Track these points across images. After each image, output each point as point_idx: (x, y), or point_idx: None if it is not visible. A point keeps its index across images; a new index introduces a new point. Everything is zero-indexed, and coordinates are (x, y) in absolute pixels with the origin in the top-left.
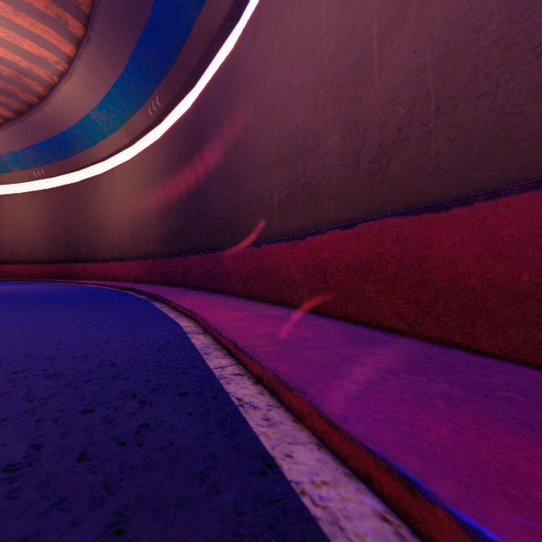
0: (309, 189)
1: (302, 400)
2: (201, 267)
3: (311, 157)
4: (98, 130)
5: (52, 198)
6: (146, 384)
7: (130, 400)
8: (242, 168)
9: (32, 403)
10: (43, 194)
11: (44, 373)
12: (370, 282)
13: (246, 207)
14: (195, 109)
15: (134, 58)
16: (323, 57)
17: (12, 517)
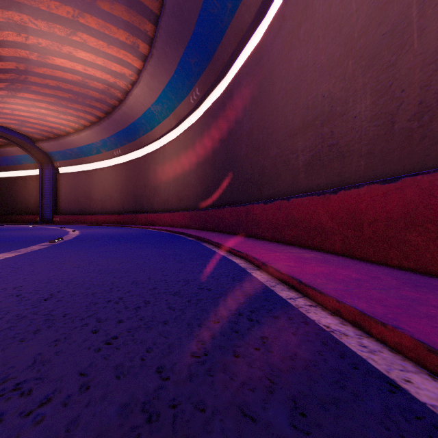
0: (336, 149)
1: (402, 334)
2: (234, 216)
3: (338, 121)
4: (155, 119)
5: (125, 169)
6: (243, 306)
7: (240, 317)
8: (268, 136)
9: (176, 312)
10: (120, 166)
11: (168, 291)
12: (417, 231)
13: (272, 168)
14: (226, 94)
15: (181, 62)
16: (352, 32)
17: (220, 388)
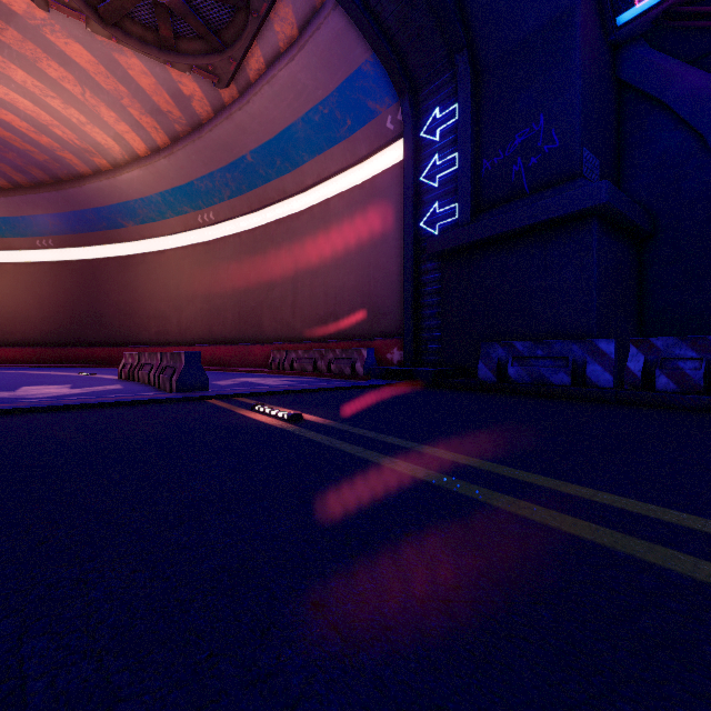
0: (167, 331)
1: None
2: (107, 353)
3: (168, 322)
4: None
5: None
6: None
7: None
8: (134, 312)
9: None
10: None
11: None
12: None
13: (137, 329)
14: (92, 264)
15: (36, 216)
16: (172, 296)
17: None
